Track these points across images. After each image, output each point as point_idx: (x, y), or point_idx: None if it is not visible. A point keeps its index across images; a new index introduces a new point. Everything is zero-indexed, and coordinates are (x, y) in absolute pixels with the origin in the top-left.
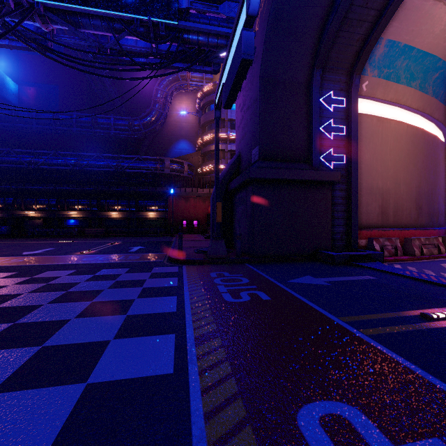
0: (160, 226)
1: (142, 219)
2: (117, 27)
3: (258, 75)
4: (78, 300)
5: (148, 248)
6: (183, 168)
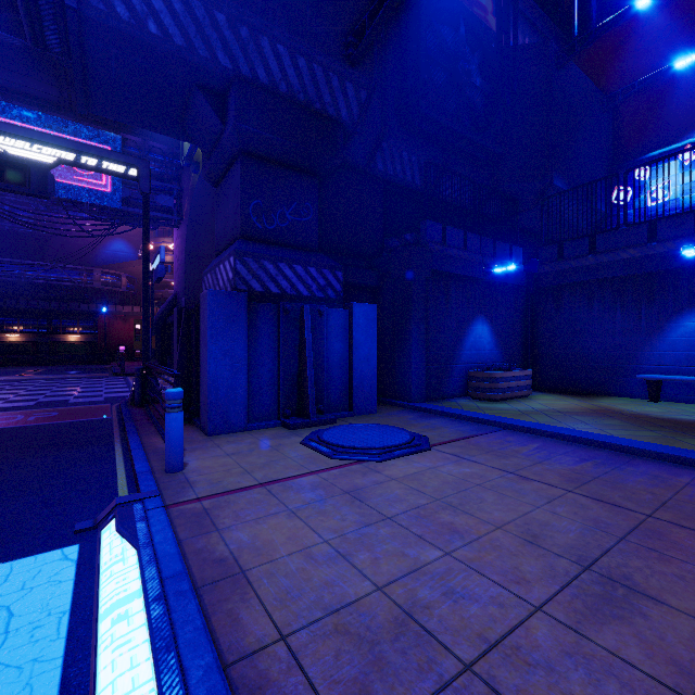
0: (86, 352)
1: (58, 344)
2: (67, 200)
3: (185, 250)
4: (74, 384)
5: (86, 372)
6: (120, 282)
